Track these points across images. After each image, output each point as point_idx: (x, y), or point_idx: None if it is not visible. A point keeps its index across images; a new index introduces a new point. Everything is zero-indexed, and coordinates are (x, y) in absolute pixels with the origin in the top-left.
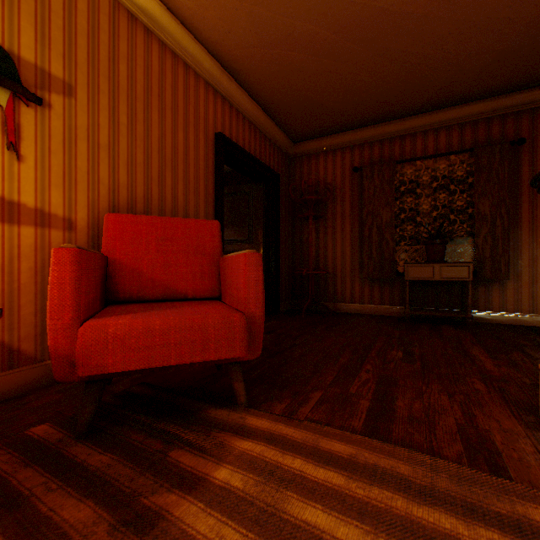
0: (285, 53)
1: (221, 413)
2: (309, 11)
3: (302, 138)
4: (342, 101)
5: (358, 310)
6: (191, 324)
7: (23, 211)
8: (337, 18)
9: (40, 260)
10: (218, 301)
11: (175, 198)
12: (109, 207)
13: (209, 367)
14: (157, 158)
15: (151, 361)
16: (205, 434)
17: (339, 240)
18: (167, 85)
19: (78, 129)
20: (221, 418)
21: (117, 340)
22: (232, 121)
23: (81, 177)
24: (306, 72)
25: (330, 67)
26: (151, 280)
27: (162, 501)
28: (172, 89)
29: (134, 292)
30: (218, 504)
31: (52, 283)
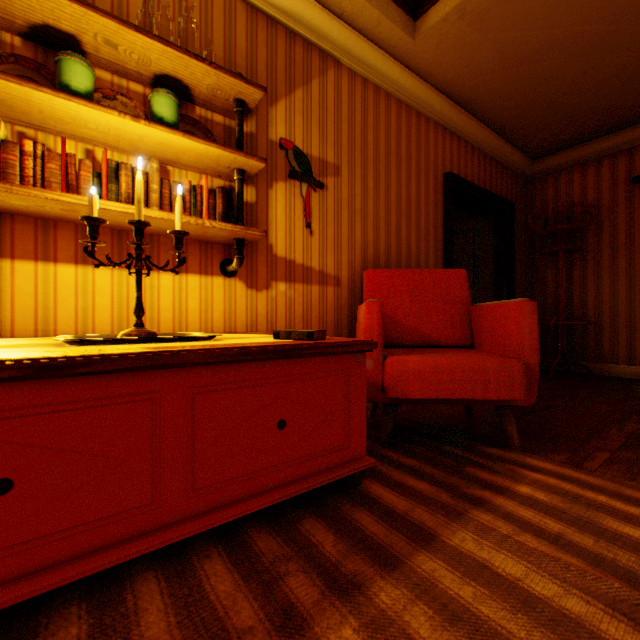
0: (534, 66)
1: (495, 450)
2: (574, 13)
3: (545, 152)
4: (616, 95)
5: (639, 376)
6: (471, 365)
7: (312, 273)
8: (616, 6)
9: (321, 311)
10: (472, 349)
11: (408, 248)
12: (360, 264)
13: (457, 415)
14: (394, 212)
15: (439, 393)
16: (491, 461)
17: (606, 278)
18: (402, 140)
19: (341, 201)
20: (497, 454)
21: (414, 373)
22: (459, 155)
23: (343, 241)
24: (561, 77)
25: (599, 62)
26: (406, 328)
27: (478, 493)
28: (406, 142)
29: (393, 338)
30: (529, 505)
31: (365, 328)
